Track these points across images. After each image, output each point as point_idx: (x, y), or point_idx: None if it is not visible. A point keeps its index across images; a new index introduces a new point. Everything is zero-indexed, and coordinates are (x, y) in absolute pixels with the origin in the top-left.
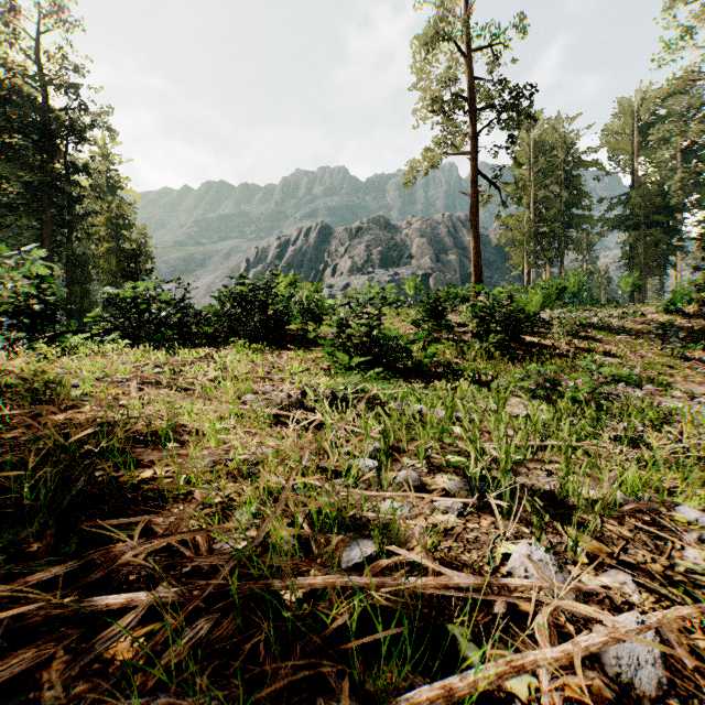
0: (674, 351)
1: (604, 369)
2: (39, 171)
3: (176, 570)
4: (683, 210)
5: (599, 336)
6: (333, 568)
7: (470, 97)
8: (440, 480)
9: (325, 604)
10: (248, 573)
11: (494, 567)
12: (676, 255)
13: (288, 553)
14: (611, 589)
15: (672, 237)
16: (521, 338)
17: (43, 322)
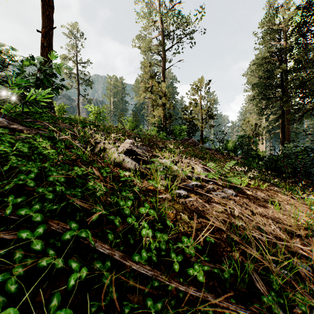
0: None
1: None
2: None
3: None
4: None
5: None
6: None
7: (77, 75)
8: None
9: None
10: None
11: None
12: None
13: None
14: None
15: None
16: None
17: None
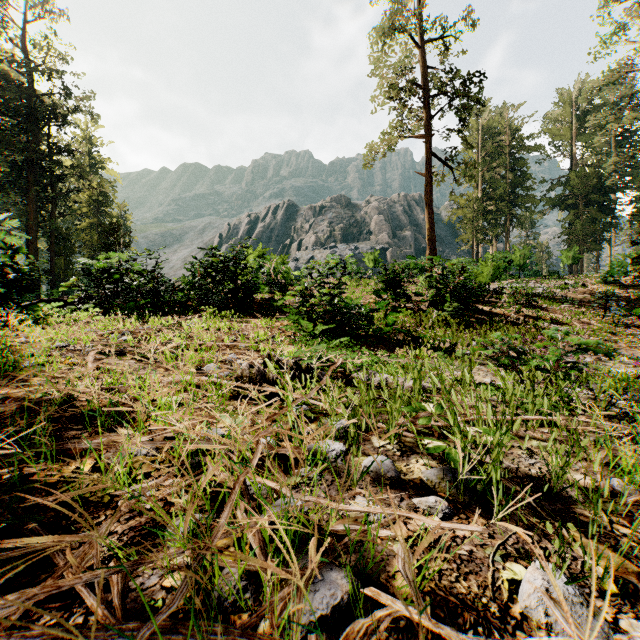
0: (615, 319)
1: (571, 338)
2: (24, 151)
3: None
4: (617, 191)
5: (545, 305)
6: None
7: (425, 84)
8: (416, 468)
9: None
10: None
11: (502, 606)
12: (611, 231)
13: (228, 597)
14: None
15: (607, 215)
16: (474, 307)
17: (19, 291)
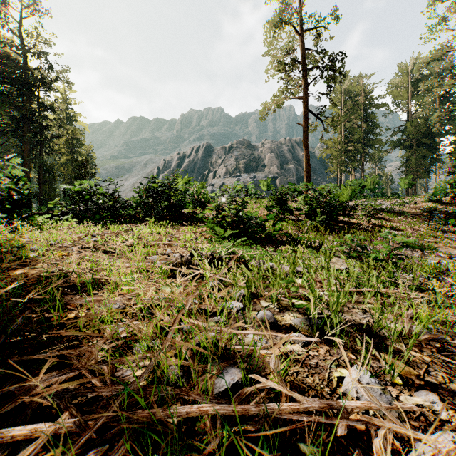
0: (436, 227)
1: (397, 238)
2: (21, 109)
3: (83, 395)
4: (440, 136)
5: (387, 217)
6: (206, 397)
7: (303, 61)
8: (287, 318)
9: (200, 425)
10: (137, 403)
11: (332, 389)
12: (436, 164)
13: (172, 380)
14: (424, 407)
15: (433, 153)
16: (337, 218)
17: (20, 207)
